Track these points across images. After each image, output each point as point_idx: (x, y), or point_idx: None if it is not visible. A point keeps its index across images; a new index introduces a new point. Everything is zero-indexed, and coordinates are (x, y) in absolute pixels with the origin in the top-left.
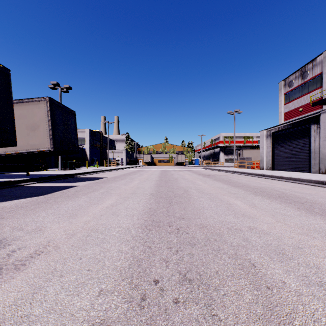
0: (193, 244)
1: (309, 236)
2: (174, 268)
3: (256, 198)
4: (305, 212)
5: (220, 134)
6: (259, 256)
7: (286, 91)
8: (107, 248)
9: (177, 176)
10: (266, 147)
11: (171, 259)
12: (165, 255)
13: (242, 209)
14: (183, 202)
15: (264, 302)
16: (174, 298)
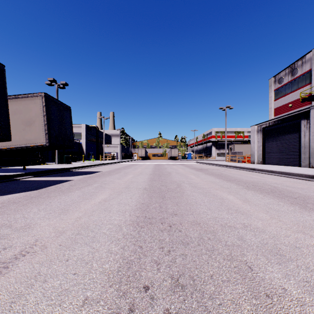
0: (186, 243)
1: (306, 234)
2: (166, 271)
3: (249, 193)
4: (299, 207)
5: (212, 129)
6: (255, 257)
7: (276, 88)
8: (96, 248)
9: (170, 170)
10: (257, 142)
11: (163, 261)
12: (157, 256)
13: (235, 204)
14: (176, 197)
15: (264, 313)
16: (165, 309)
